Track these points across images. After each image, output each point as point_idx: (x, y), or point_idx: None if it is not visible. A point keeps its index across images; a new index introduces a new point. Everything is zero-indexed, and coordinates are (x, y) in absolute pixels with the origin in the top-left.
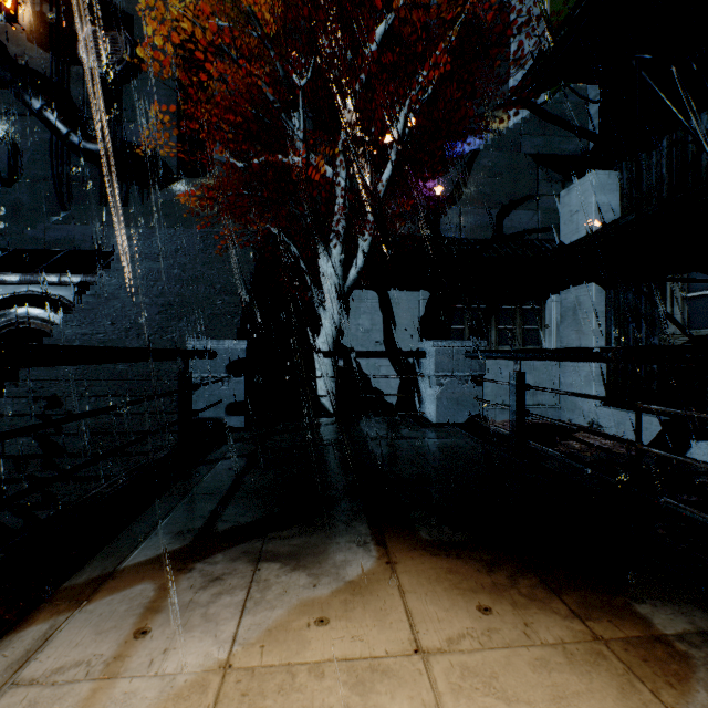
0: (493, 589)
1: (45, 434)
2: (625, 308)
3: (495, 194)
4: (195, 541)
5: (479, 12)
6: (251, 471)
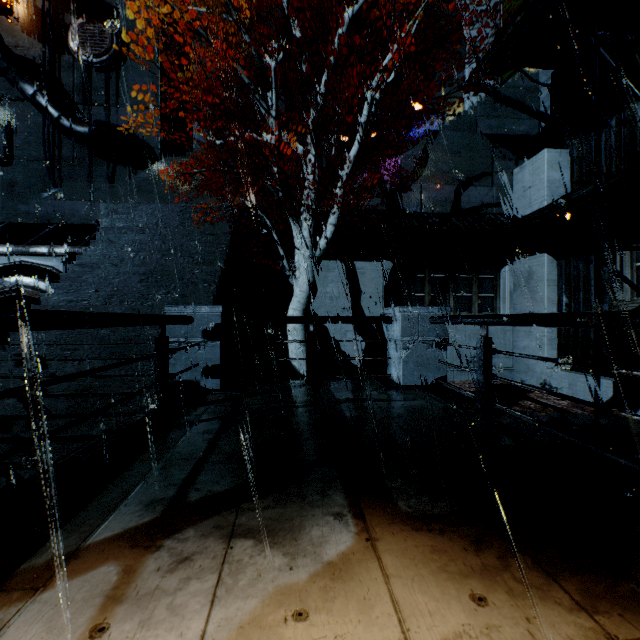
0: (485, 572)
1: (31, 395)
2: (576, 276)
3: (453, 171)
4: (165, 513)
5: (437, 5)
6: (225, 435)
